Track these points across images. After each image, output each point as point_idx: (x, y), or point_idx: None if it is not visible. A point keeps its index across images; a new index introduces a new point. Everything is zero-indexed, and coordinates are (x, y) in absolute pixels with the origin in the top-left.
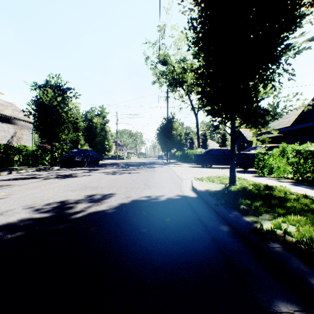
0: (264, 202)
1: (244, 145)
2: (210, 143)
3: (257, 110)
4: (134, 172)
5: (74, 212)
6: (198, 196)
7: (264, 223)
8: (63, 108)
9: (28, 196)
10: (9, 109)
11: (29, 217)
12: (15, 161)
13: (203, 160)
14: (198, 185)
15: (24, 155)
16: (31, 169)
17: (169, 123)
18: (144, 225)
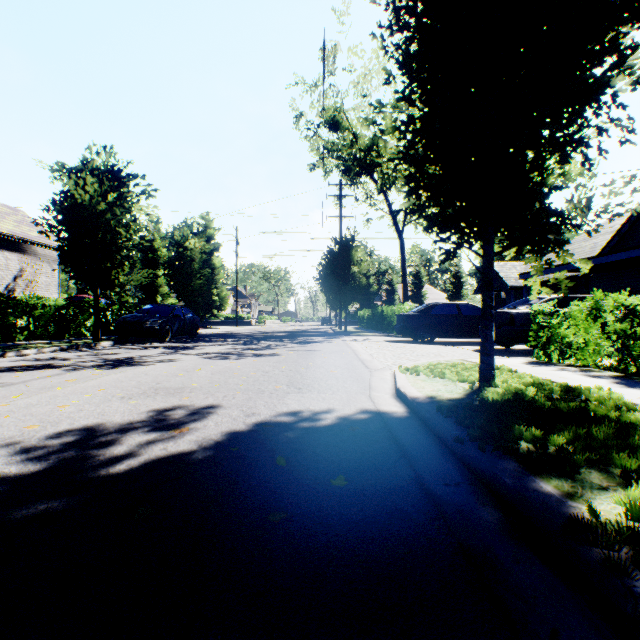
0: (576, 433)
1: (499, 297)
2: (429, 292)
3: (543, 214)
4: (268, 354)
5: (108, 459)
6: (411, 413)
7: (594, 502)
8: (119, 217)
9: (15, 414)
10: (9, 221)
11: None
12: (20, 329)
13: (417, 328)
14: (409, 386)
15: (38, 316)
16: (49, 347)
17: (344, 250)
18: (279, 499)
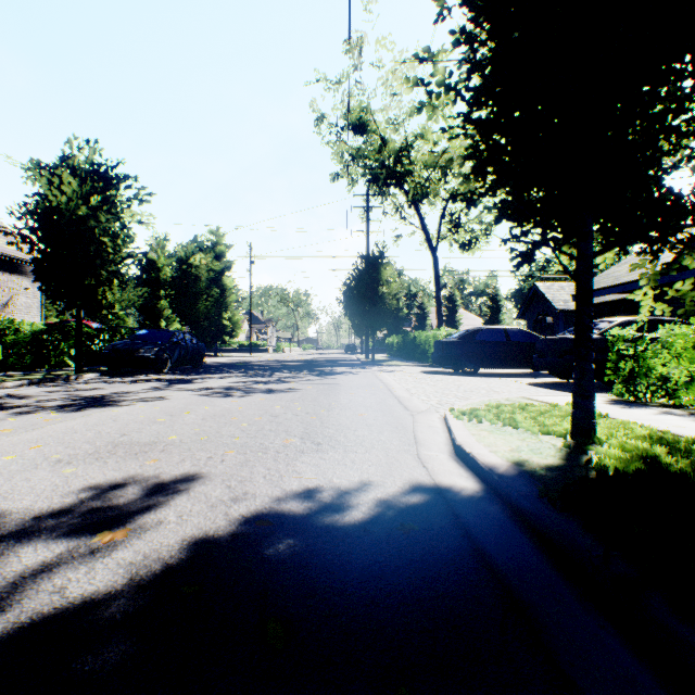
0: None
1: (544, 322)
2: (464, 317)
3: (668, 196)
4: (282, 390)
5: None
6: (488, 490)
7: None
8: (103, 225)
9: None
10: None
11: None
12: None
13: (458, 357)
14: (475, 442)
15: (9, 343)
16: (15, 380)
17: (372, 268)
18: None
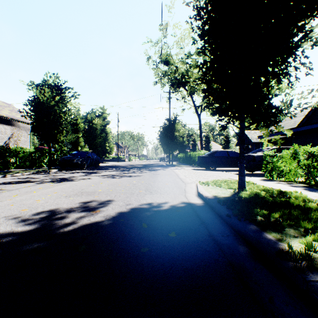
0: (283, 212)
1: (248, 147)
2: (213, 145)
3: (269, 108)
4: (135, 176)
5: (63, 224)
6: (205, 203)
7: (291, 242)
8: (61, 108)
9: (16, 204)
10: (6, 110)
11: (9, 231)
12: (12, 163)
13: (207, 163)
14: (204, 191)
15: (21, 157)
16: (27, 172)
17: (171, 124)
18: (145, 242)
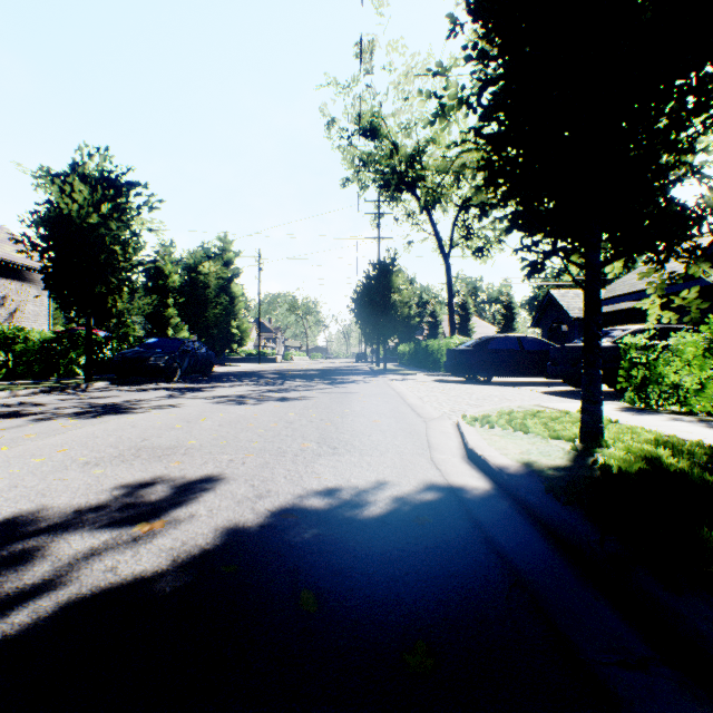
0: None
1: (559, 330)
2: (477, 325)
3: (672, 208)
4: (294, 398)
5: (3, 597)
6: (498, 489)
7: None
8: (114, 233)
9: None
10: None
11: None
12: None
13: (471, 365)
14: (487, 445)
15: (19, 352)
16: (27, 388)
17: (384, 275)
18: None
